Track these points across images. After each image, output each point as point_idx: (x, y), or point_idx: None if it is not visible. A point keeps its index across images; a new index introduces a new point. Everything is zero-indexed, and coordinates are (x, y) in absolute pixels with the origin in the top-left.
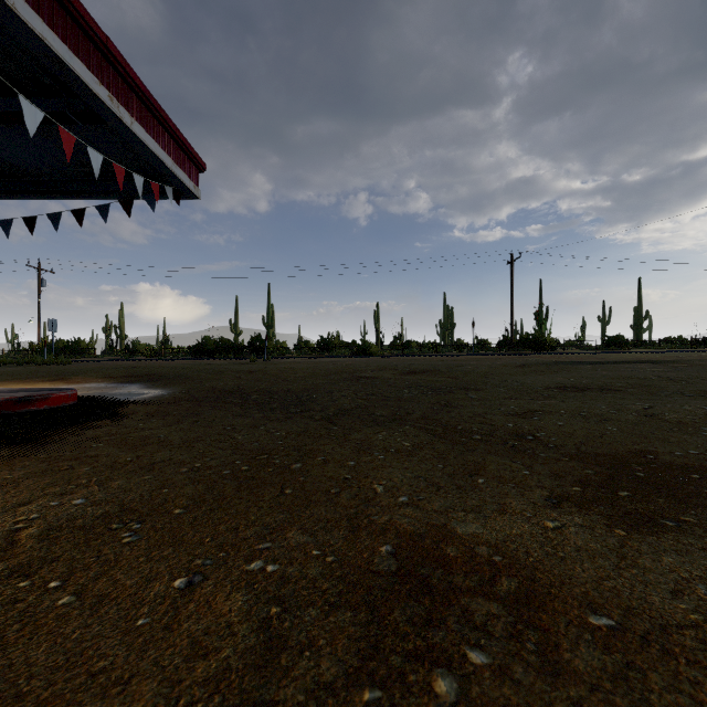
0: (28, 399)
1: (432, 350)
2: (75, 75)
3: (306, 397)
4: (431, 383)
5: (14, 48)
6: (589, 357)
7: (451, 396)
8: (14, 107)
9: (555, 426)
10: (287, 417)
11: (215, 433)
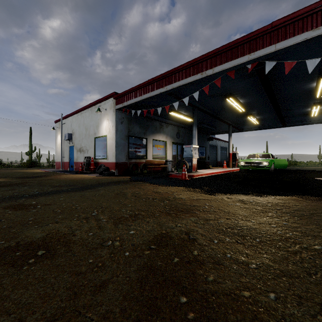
0: None
1: None
2: None
3: None
4: None
5: None
6: None
7: None
8: None
9: None
10: None
11: None
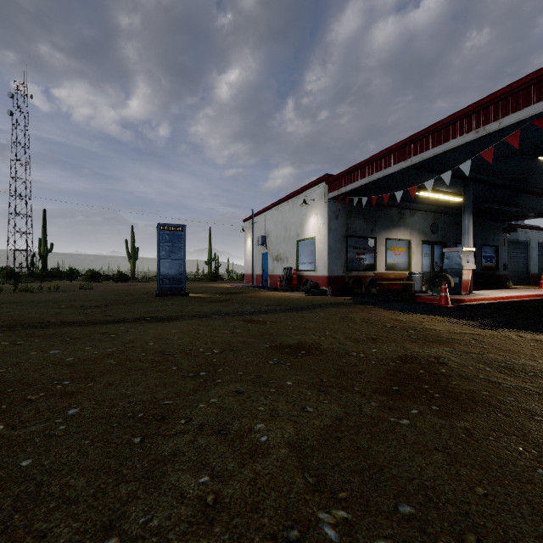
0: None
1: None
2: None
3: None
4: None
5: None
6: None
7: None
8: None
9: None
10: None
11: None
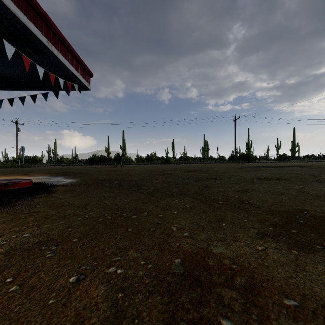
0: (8, 184)
1: (198, 161)
2: (30, 31)
3: (140, 183)
4: (198, 176)
5: (2, 18)
6: (271, 164)
7: (208, 182)
8: (2, 46)
9: (258, 197)
10: (131, 192)
11: (96, 200)
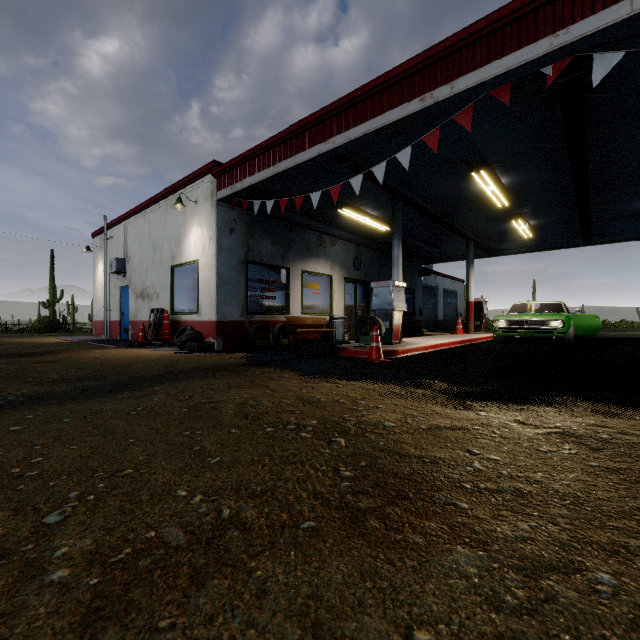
0: None
1: None
2: None
3: None
4: None
5: None
6: None
7: None
8: None
9: None
10: None
11: None
